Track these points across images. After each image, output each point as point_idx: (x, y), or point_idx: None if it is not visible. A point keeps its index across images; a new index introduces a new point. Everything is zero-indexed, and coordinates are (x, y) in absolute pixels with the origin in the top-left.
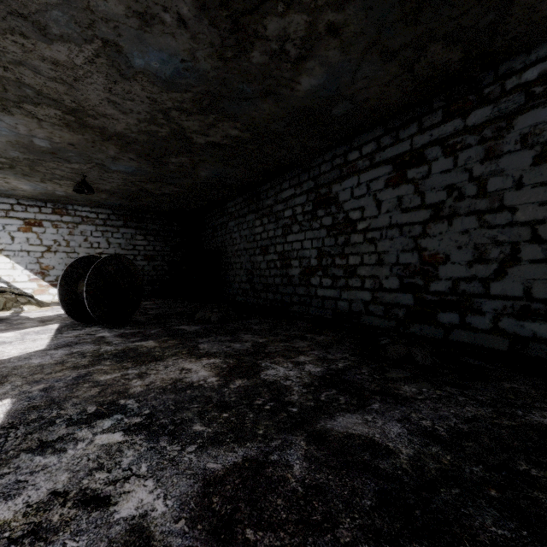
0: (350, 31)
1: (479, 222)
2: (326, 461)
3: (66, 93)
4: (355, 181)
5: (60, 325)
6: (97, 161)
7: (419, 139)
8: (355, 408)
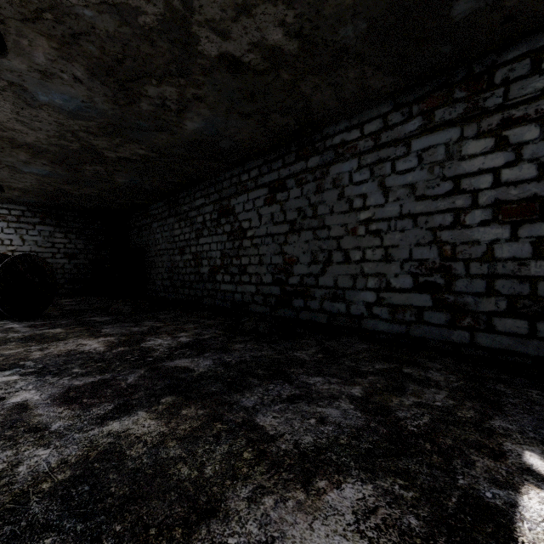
0: (211, 100)
1: (314, 235)
2: (151, 376)
3: None
4: (245, 198)
5: None
6: (7, 163)
7: (283, 172)
8: (192, 356)
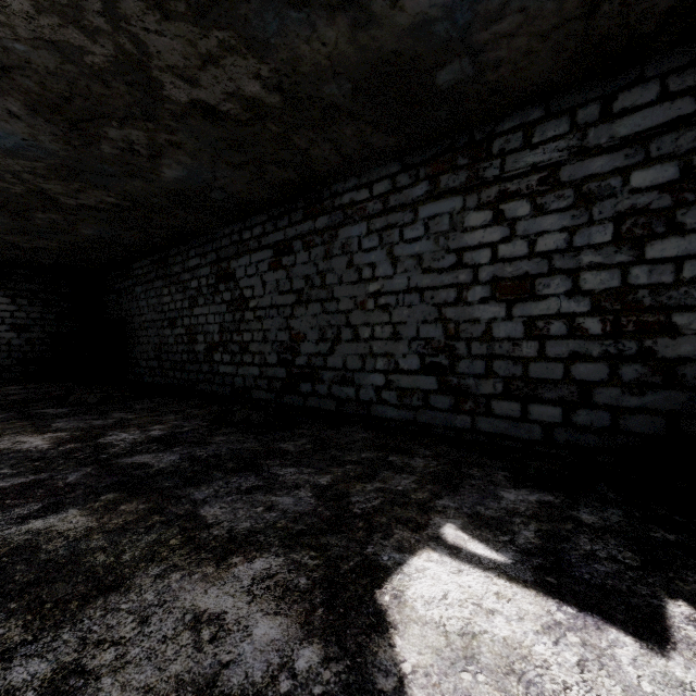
0: (190, 147)
1: (322, 308)
2: (98, 474)
3: None
4: (248, 260)
5: None
6: None
7: (289, 232)
8: (158, 451)
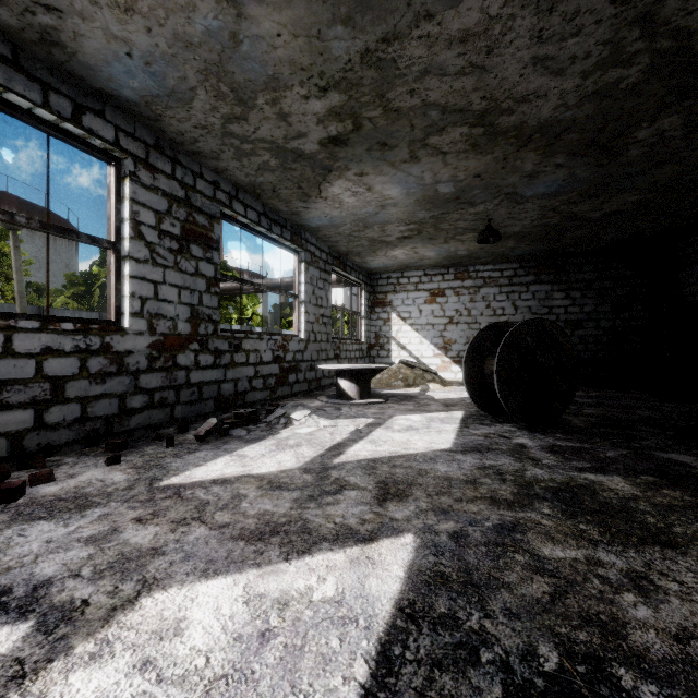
0: None
1: None
2: None
3: (474, 89)
4: None
5: (464, 413)
6: (507, 189)
7: None
8: None
